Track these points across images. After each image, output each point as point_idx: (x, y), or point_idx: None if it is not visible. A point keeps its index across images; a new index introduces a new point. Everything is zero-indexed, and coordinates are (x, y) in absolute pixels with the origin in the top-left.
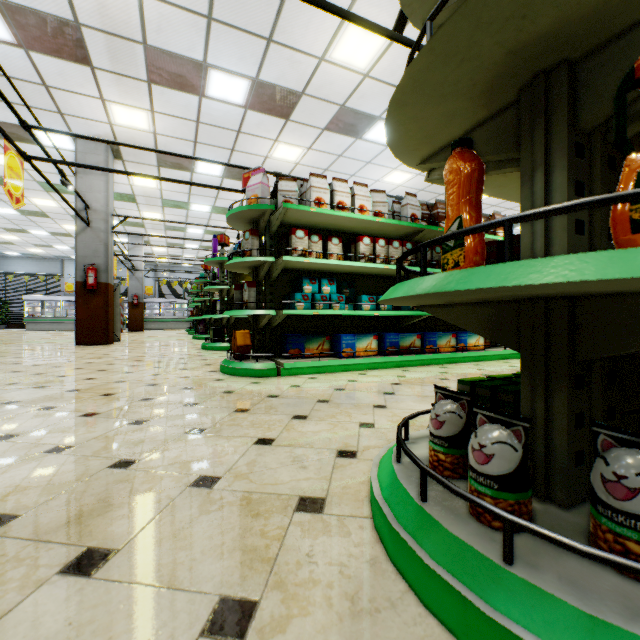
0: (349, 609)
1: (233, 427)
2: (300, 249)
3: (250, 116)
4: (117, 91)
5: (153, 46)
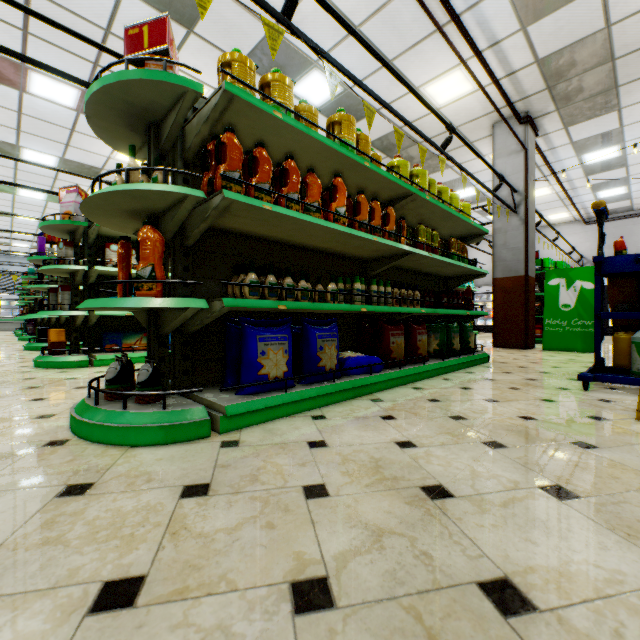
0: (34, 435)
1: (18, 395)
2: (114, 261)
3: (84, 119)
4: None
5: None
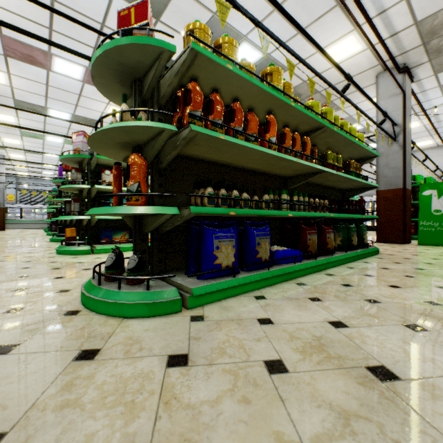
0: (56, 306)
1: (46, 274)
2: (107, 181)
3: (87, 87)
4: None
5: (8, 36)
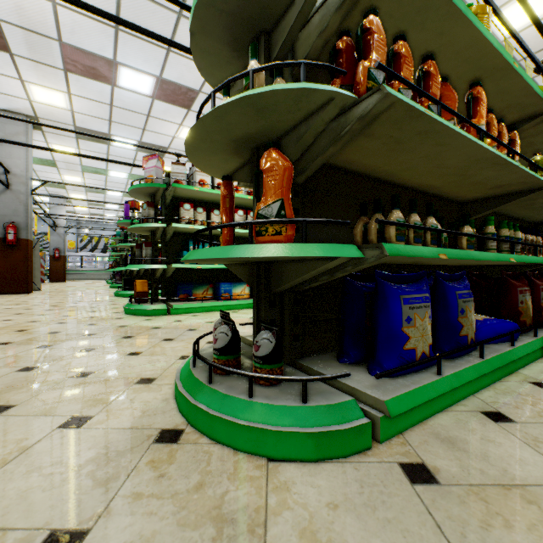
0: (140, 415)
1: (116, 347)
2: (187, 218)
3: (157, 104)
4: (35, 75)
5: (68, 43)
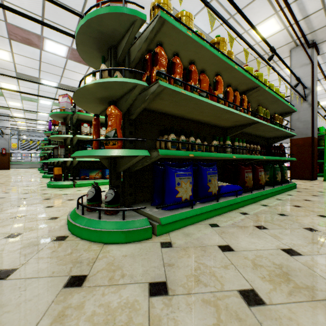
0: (48, 231)
1: (39, 204)
2: (85, 132)
3: (70, 62)
4: None
5: (11, 23)
